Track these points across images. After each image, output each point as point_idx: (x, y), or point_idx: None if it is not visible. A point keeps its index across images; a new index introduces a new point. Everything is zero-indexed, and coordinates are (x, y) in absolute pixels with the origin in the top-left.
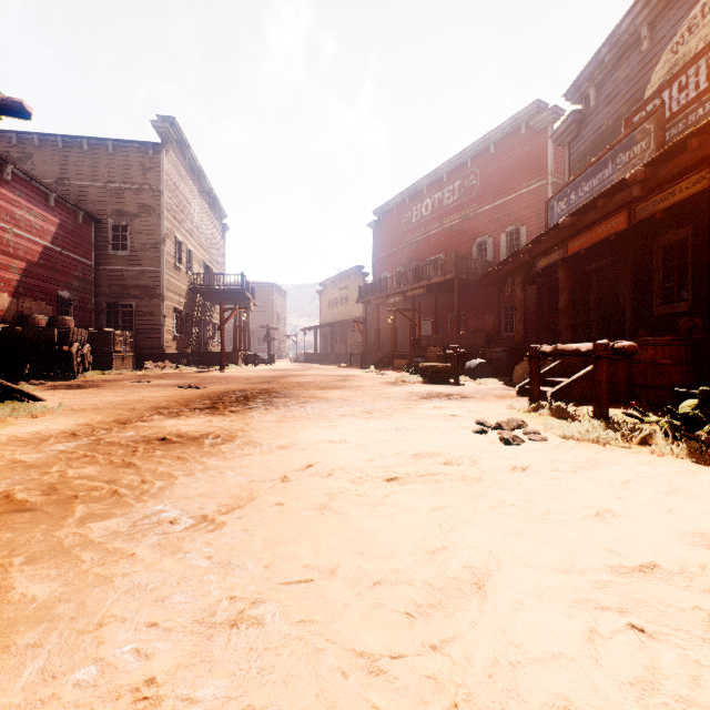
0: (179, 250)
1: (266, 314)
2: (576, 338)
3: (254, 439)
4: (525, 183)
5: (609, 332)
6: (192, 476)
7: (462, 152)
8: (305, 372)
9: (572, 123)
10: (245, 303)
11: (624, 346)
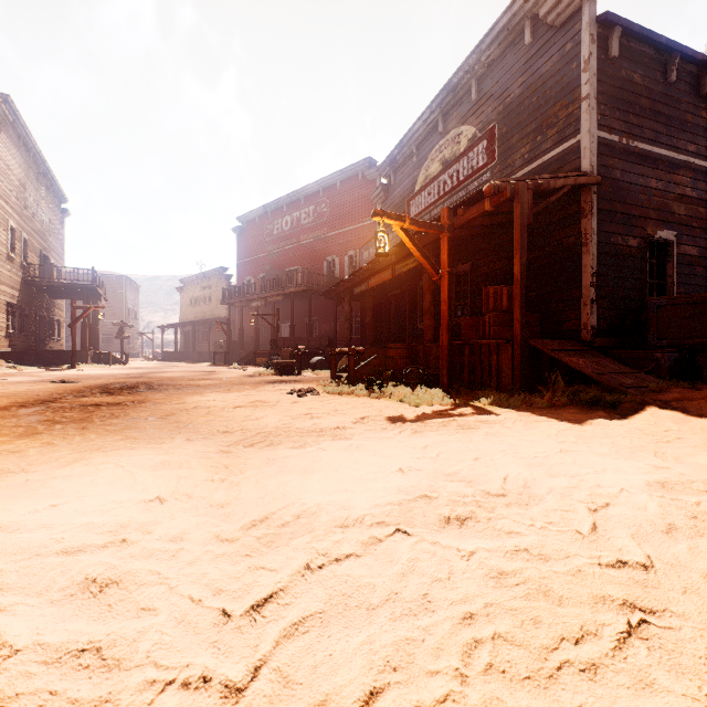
0: (12, 238)
1: (114, 308)
2: (383, 342)
3: (159, 402)
4: (361, 219)
5: (403, 338)
6: (137, 412)
7: (315, 182)
8: (170, 369)
9: (382, 191)
10: (94, 298)
11: (359, 349)
